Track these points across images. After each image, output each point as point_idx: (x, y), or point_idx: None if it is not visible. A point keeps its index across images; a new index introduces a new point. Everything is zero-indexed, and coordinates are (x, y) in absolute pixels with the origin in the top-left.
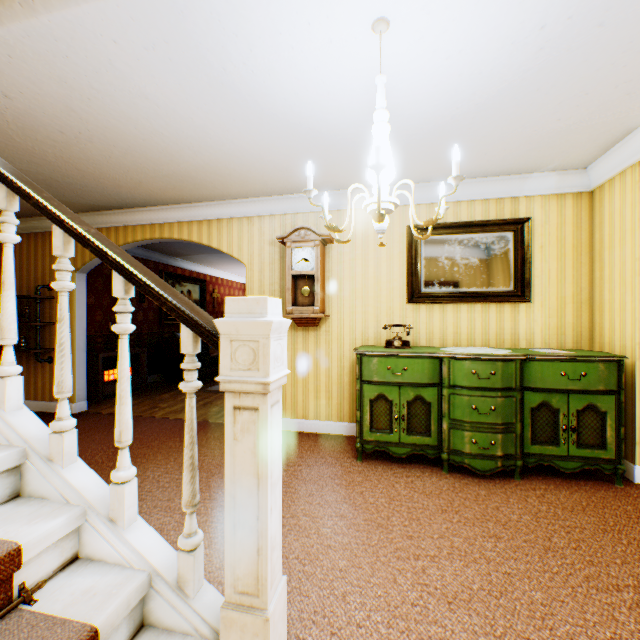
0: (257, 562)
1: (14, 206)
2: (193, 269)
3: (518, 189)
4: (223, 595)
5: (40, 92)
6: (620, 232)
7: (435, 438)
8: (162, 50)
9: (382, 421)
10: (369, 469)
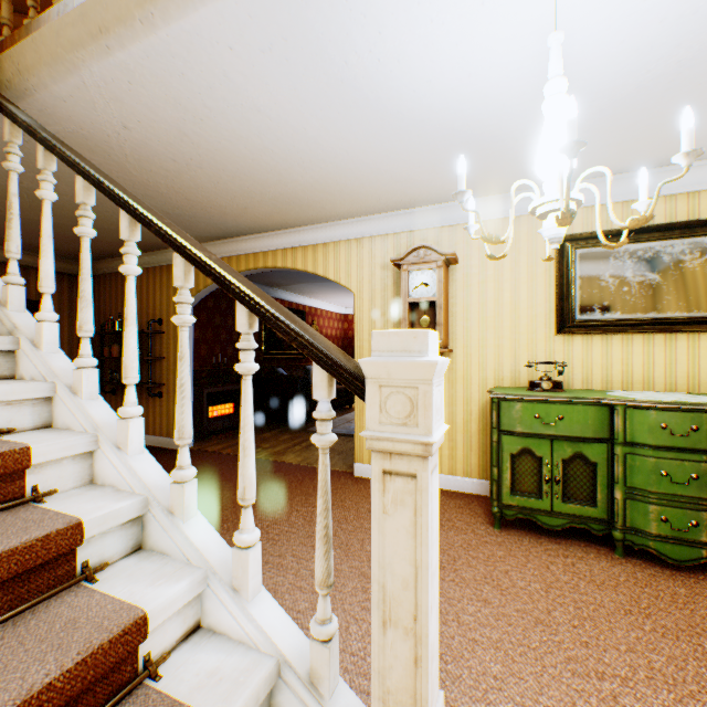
0: (414, 676)
1: (136, 236)
2: (292, 300)
3: None
4: (351, 687)
5: (156, 119)
6: None
7: (602, 509)
8: (279, 50)
9: (527, 482)
10: (511, 541)
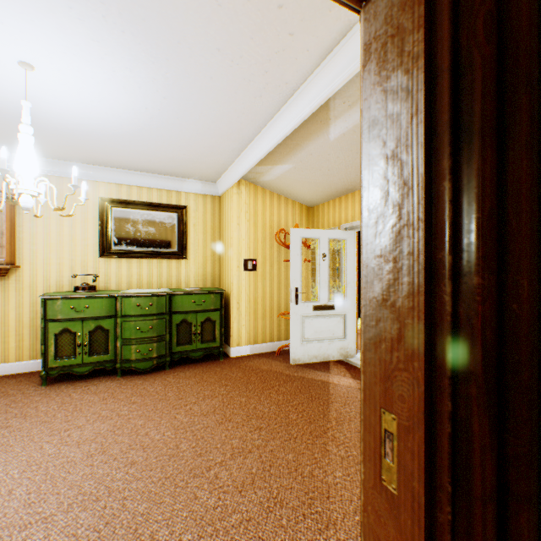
0: None
1: None
2: None
3: (181, 186)
4: None
5: None
6: (228, 222)
7: (113, 354)
8: None
9: (68, 350)
10: (53, 389)
